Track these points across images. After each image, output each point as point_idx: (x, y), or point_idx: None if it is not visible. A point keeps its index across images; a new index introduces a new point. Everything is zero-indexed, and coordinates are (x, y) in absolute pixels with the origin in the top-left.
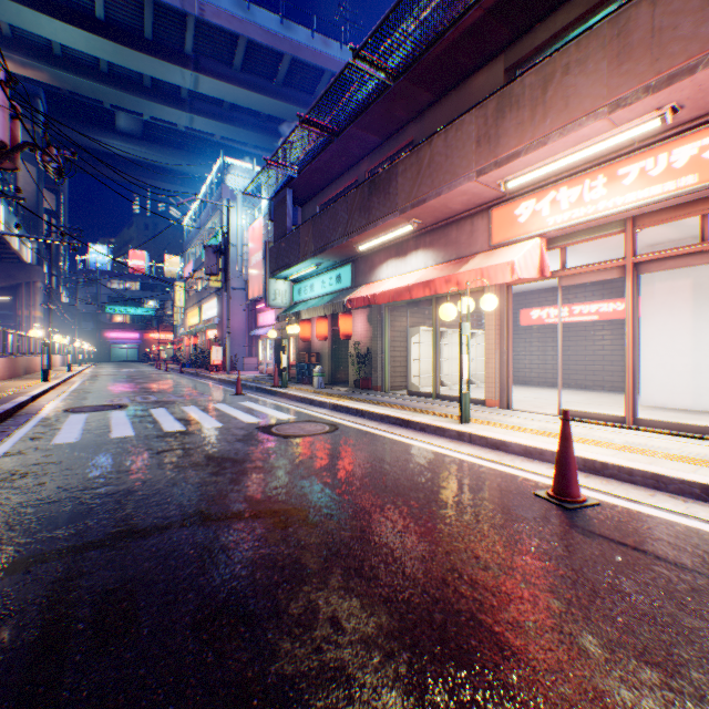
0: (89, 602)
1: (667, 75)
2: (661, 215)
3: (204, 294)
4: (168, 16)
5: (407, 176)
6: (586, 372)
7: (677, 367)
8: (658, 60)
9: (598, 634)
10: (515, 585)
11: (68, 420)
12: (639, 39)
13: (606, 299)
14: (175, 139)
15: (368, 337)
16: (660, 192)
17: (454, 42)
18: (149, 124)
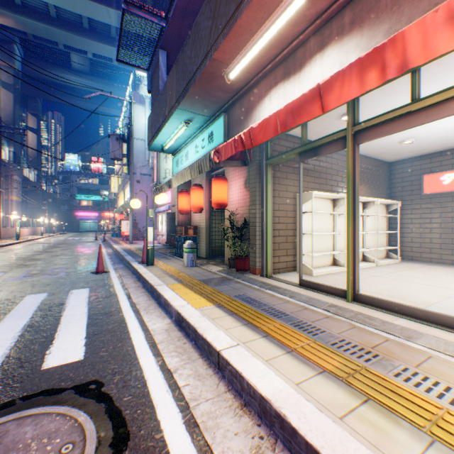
0: None
1: None
2: None
3: (125, 181)
4: None
5: None
6: None
7: None
8: None
9: None
10: None
11: None
12: None
13: None
14: (113, 74)
15: (245, 206)
16: None
17: None
18: (94, 63)
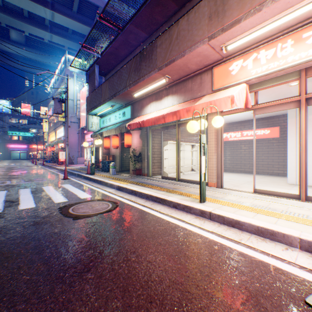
0: None
1: None
2: None
3: (57, 125)
4: None
5: (163, 47)
6: (250, 165)
7: (309, 163)
8: None
9: None
10: None
11: None
12: None
13: (260, 128)
14: (44, 47)
15: (140, 146)
16: None
17: None
18: (29, 38)
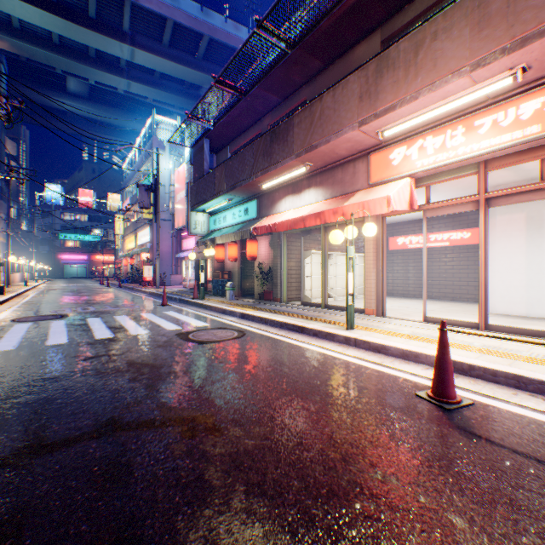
0: None
1: (521, 39)
2: (508, 159)
3: (139, 224)
4: None
5: (302, 127)
6: (440, 286)
7: (514, 282)
8: (513, 26)
9: None
10: (415, 500)
11: (11, 329)
12: (497, 9)
13: (455, 229)
14: (116, 100)
15: (270, 258)
16: (510, 139)
17: (340, 17)
18: (94, 88)
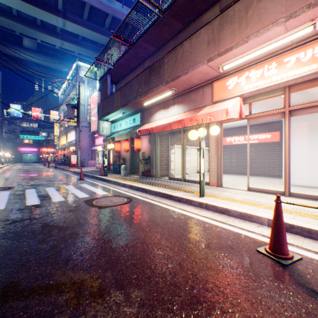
0: None
1: None
2: (304, 85)
3: (68, 129)
4: None
5: (169, 64)
6: (252, 167)
7: (301, 165)
8: None
9: None
10: None
11: None
12: None
13: (261, 133)
14: (54, 53)
15: (149, 150)
16: (308, 70)
17: None
18: (40, 45)
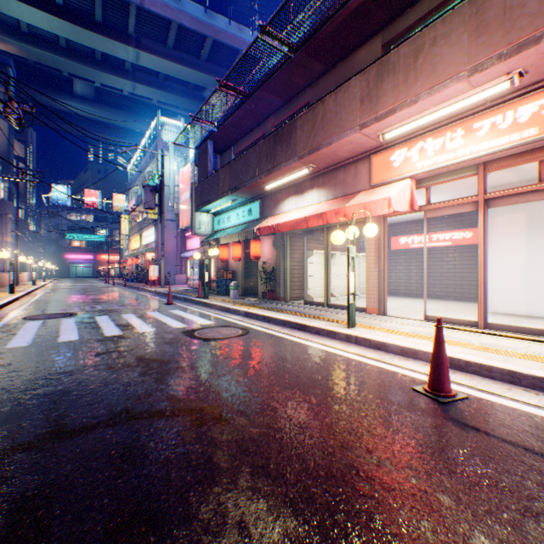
0: (4, 511)
1: (517, 45)
2: (507, 161)
3: (144, 224)
4: (115, 3)
5: (304, 129)
6: (442, 286)
7: (514, 282)
8: (509, 32)
9: (489, 534)
10: (407, 481)
11: (24, 326)
12: (494, 16)
13: (457, 229)
14: (121, 102)
15: (273, 258)
16: (508, 141)
17: (342, 22)
18: (100, 90)
